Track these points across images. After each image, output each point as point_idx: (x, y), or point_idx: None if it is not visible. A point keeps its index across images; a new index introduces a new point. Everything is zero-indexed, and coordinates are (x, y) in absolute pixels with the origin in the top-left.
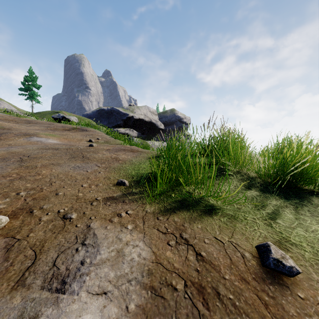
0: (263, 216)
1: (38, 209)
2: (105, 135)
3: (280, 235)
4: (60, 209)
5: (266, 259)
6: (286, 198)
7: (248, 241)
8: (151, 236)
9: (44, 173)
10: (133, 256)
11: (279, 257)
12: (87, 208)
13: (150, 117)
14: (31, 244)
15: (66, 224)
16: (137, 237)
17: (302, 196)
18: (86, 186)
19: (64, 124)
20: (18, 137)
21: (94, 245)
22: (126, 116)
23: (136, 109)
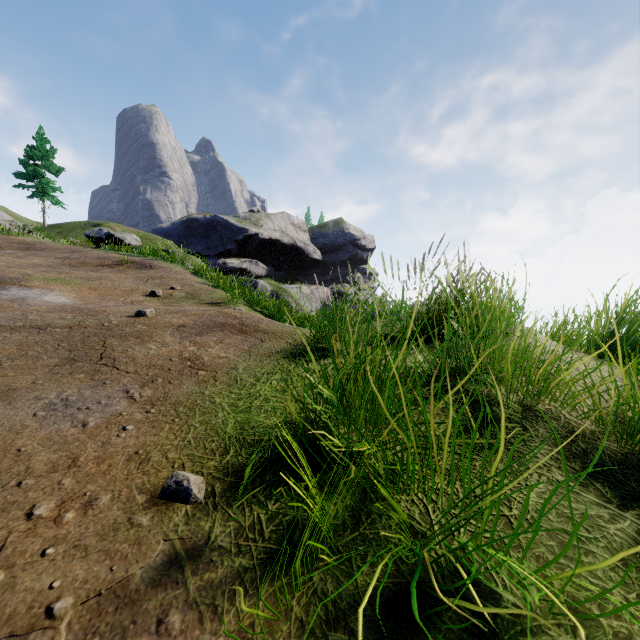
0: None
1: None
2: (191, 279)
3: None
4: None
5: None
6: None
7: None
8: None
9: None
10: None
11: None
12: None
13: (293, 236)
14: None
15: None
16: None
17: None
18: (46, 515)
19: (105, 253)
20: None
21: None
22: (243, 234)
23: (265, 220)
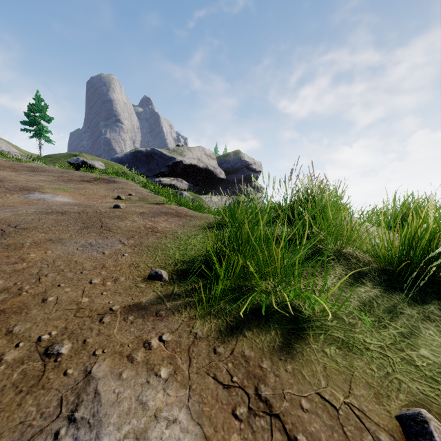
0: (397, 341)
1: (2, 335)
2: (141, 189)
3: (436, 386)
4: (42, 333)
5: None
6: (425, 301)
7: (382, 404)
8: (202, 395)
9: (32, 257)
10: None
11: None
12: (93, 329)
13: (206, 162)
14: None
15: (46, 369)
16: (177, 398)
17: None
18: (98, 283)
19: (83, 173)
20: (11, 193)
21: (92, 421)
22: (172, 161)
23: (187, 152)
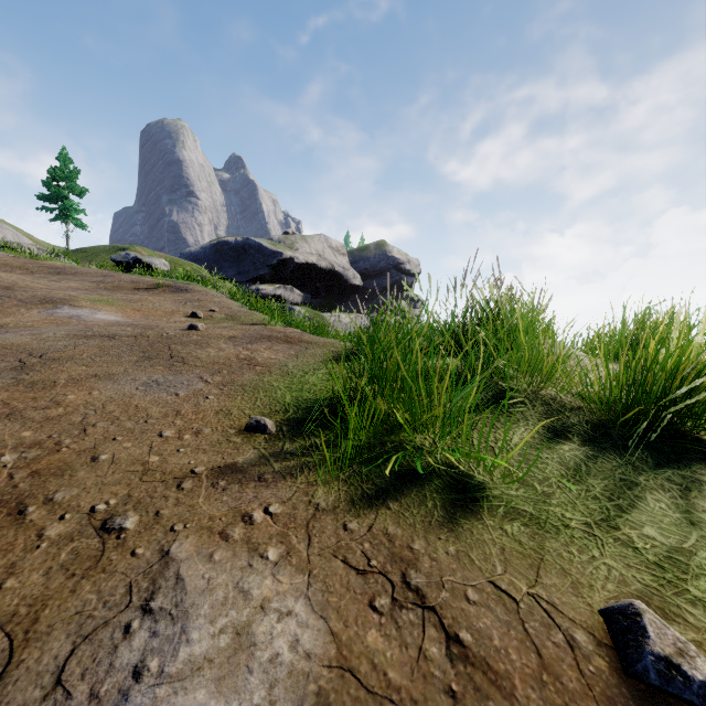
0: (611, 516)
1: (39, 504)
2: (229, 302)
3: (661, 574)
4: (96, 501)
5: (635, 655)
6: (660, 464)
7: (581, 596)
8: (327, 582)
9: (70, 400)
10: (279, 647)
11: (671, 653)
12: (168, 497)
13: (332, 260)
14: (5, 614)
15: (106, 548)
16: (291, 585)
17: (697, 458)
18: (172, 436)
19: (137, 277)
20: (27, 307)
21: (175, 613)
22: (277, 258)
23: (300, 243)
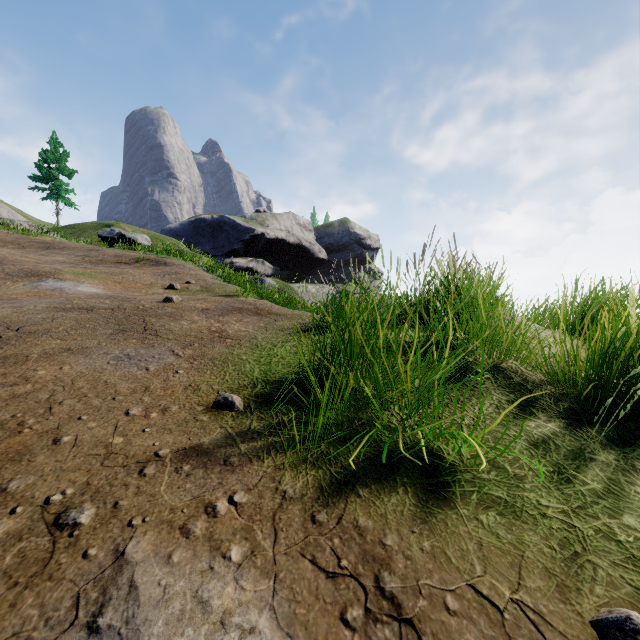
0: (587, 502)
1: None
2: (204, 275)
3: None
4: (52, 491)
5: None
6: (627, 442)
7: (569, 602)
8: (294, 588)
9: (40, 376)
10: None
11: None
12: (129, 485)
13: (299, 235)
14: None
15: (56, 549)
16: (255, 593)
17: None
18: (138, 414)
19: (120, 251)
20: (13, 280)
21: (125, 632)
22: (250, 234)
23: (271, 220)
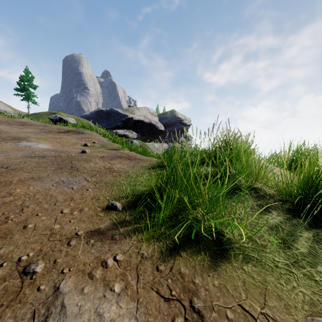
0: (299, 259)
1: None
2: (102, 138)
3: None
4: (22, 254)
5: None
6: (318, 226)
7: (291, 314)
8: (147, 307)
9: (17, 192)
10: None
11: None
12: (62, 251)
13: (150, 118)
14: None
15: (23, 286)
16: (127, 310)
17: None
18: (67, 212)
19: (60, 126)
20: (5, 141)
21: None
22: (125, 118)
23: (136, 111)
